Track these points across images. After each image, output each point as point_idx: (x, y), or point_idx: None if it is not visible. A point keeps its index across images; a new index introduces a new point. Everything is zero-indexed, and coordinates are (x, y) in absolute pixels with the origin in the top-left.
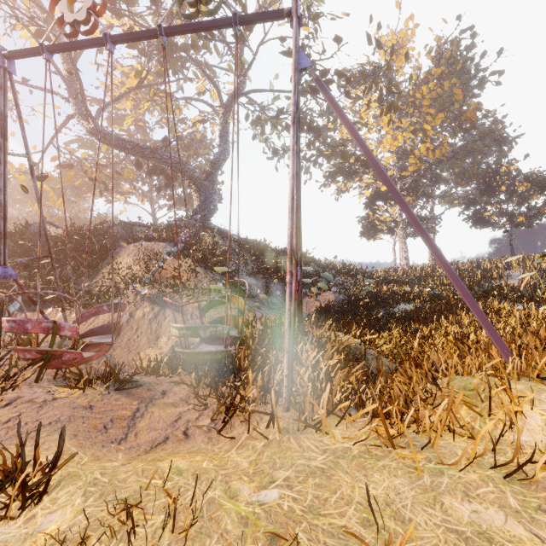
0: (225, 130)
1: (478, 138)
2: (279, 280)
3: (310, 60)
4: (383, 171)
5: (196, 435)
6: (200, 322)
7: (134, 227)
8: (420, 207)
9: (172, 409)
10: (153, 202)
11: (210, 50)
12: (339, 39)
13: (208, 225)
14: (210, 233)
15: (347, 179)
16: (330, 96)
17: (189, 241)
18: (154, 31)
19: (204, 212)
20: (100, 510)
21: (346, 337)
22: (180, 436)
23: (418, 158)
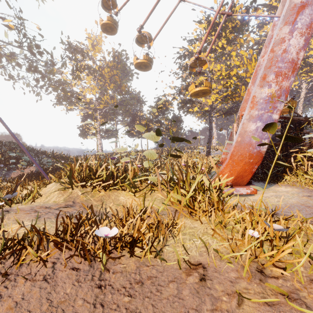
0: None
1: (130, 98)
2: None
3: (27, 36)
4: (2, 122)
5: None
6: None
7: None
8: (112, 124)
9: None
10: None
11: None
12: (42, 35)
13: None
14: None
15: (68, 104)
16: None
17: None
18: None
19: None
20: None
21: (8, 184)
22: None
23: (104, 101)
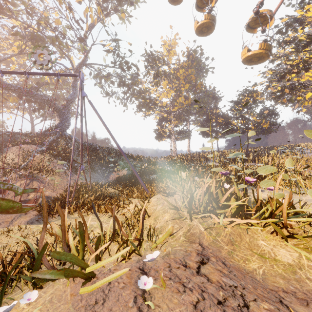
0: (75, 82)
1: (205, 96)
2: (101, 164)
3: (119, 55)
4: (111, 134)
5: (35, 222)
6: (52, 186)
7: (16, 135)
8: (184, 125)
9: (28, 218)
10: (31, 114)
11: (63, 45)
12: (131, 51)
13: (64, 134)
14: (64, 139)
15: (147, 110)
16: (93, 107)
17: (52, 143)
18: (23, 73)
19: (62, 127)
20: (0, 233)
21: (112, 190)
22: (30, 224)
23: (179, 103)
